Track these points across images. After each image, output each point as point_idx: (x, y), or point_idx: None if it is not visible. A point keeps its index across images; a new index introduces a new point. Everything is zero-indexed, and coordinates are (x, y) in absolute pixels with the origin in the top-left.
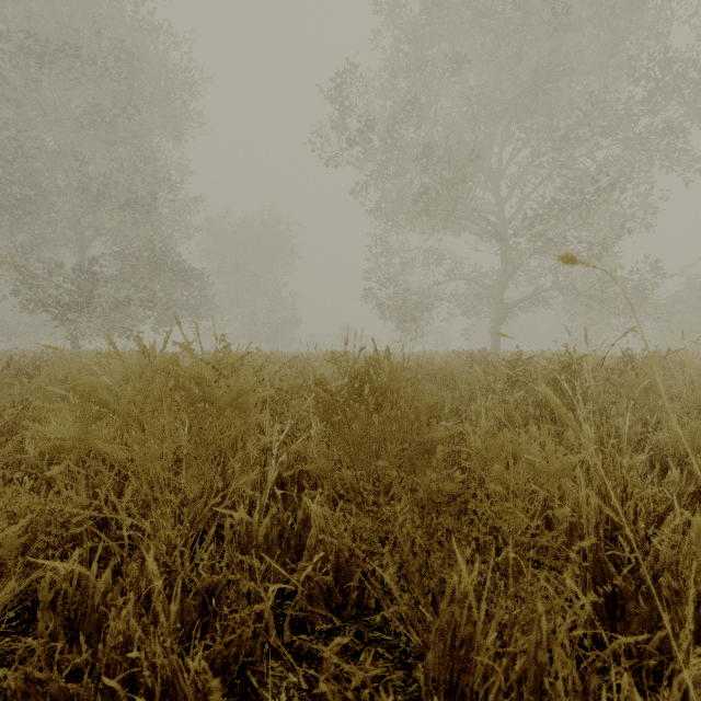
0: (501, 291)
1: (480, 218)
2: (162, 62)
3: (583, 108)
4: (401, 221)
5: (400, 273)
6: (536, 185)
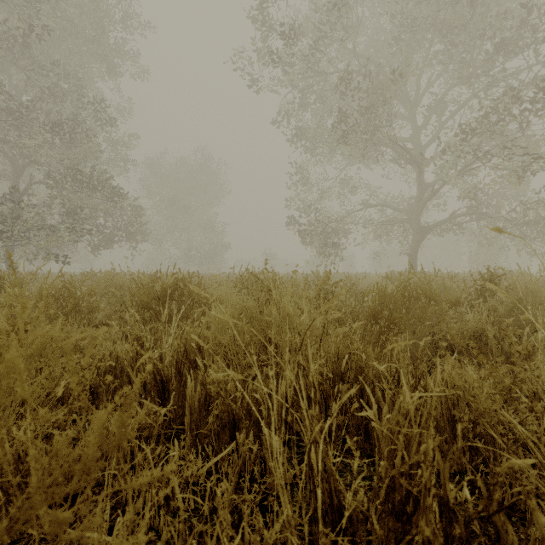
0: (418, 215)
1: (396, 146)
2: None
3: (526, 7)
4: (318, 154)
5: (318, 200)
6: (454, 109)
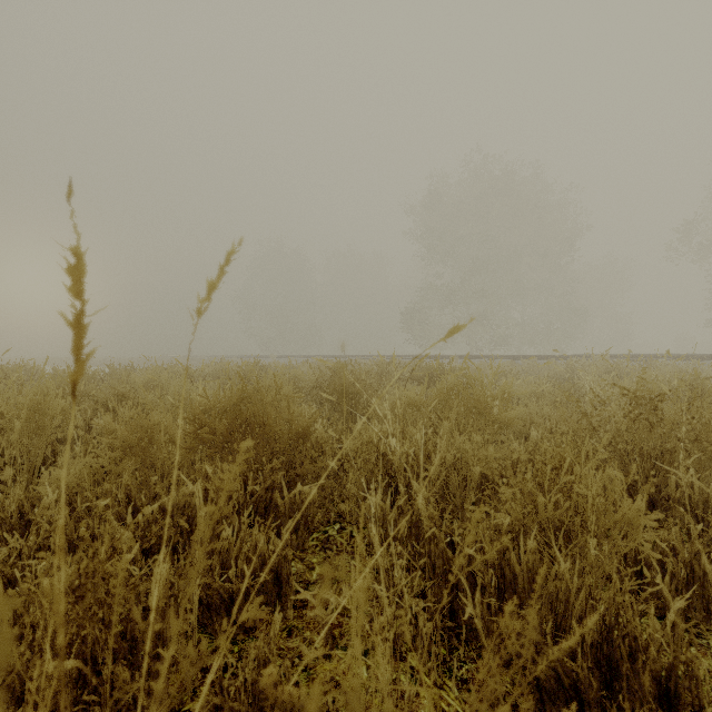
0: None
1: None
2: (567, 217)
3: None
4: None
5: None
6: None
